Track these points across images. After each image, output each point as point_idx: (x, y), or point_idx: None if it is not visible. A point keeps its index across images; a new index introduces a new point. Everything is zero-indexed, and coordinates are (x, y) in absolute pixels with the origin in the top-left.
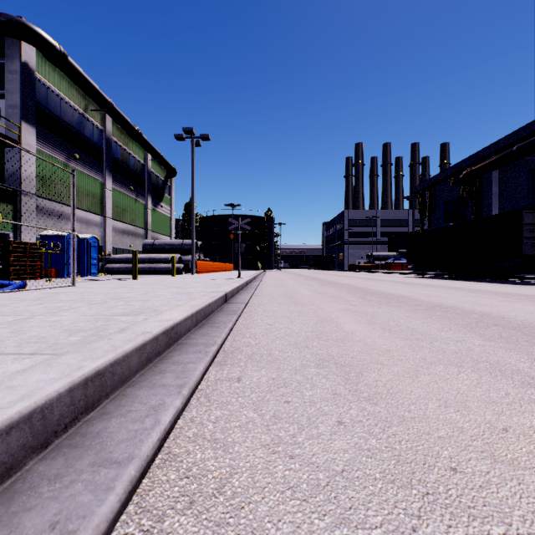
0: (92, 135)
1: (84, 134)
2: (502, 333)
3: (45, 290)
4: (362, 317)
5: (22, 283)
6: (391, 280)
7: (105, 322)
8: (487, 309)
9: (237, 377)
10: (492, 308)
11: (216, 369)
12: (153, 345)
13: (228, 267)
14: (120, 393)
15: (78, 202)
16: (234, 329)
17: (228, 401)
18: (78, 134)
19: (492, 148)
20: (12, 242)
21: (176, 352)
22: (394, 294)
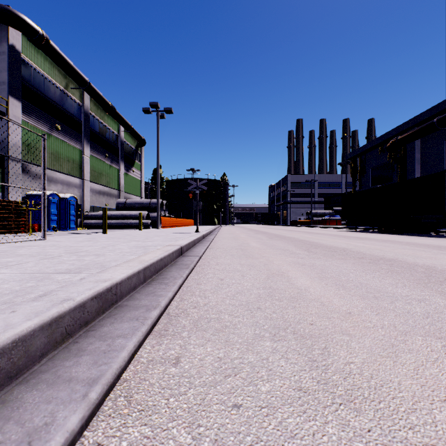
0: (72, 109)
1: (64, 108)
2: None
3: (14, 243)
4: (312, 270)
5: None
6: (329, 234)
7: (37, 282)
8: (429, 262)
9: (176, 356)
10: (434, 261)
11: (152, 343)
12: (76, 315)
13: (189, 223)
14: (1, 397)
15: (59, 167)
16: (184, 285)
17: (155, 405)
18: (59, 108)
19: (415, 120)
20: None
21: (110, 319)
22: (335, 247)
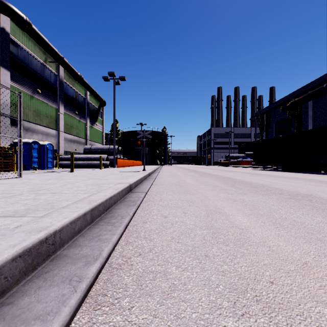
0: (50, 77)
1: (44, 77)
2: None
3: None
4: (244, 207)
5: None
6: (245, 172)
7: None
8: None
9: None
10: None
11: (82, 322)
12: None
13: (138, 163)
14: None
15: (40, 121)
16: (130, 224)
17: None
18: (40, 76)
19: (309, 86)
20: None
21: (39, 280)
22: (255, 183)
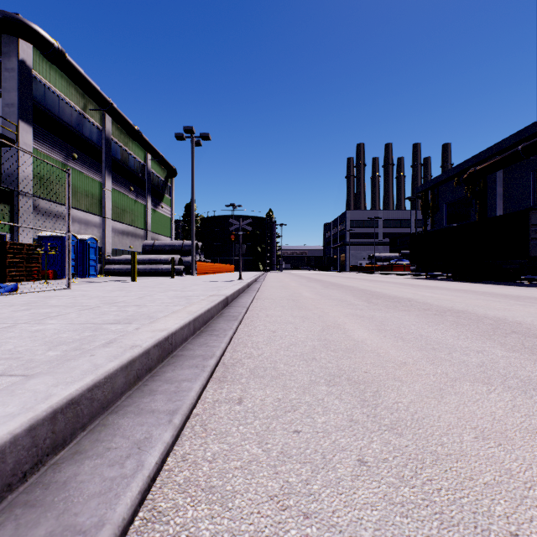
0: (91, 134)
1: (82, 133)
2: (525, 342)
3: (38, 293)
4: (370, 323)
5: (14, 286)
6: (395, 282)
7: (93, 332)
8: (501, 314)
9: (238, 397)
10: (506, 313)
11: (214, 388)
12: (143, 361)
13: (229, 269)
14: (100, 422)
15: (76, 203)
16: (235, 337)
17: (227, 431)
18: (76, 133)
19: (497, 148)
20: (9, 243)
21: (170, 366)
22: (400, 297)
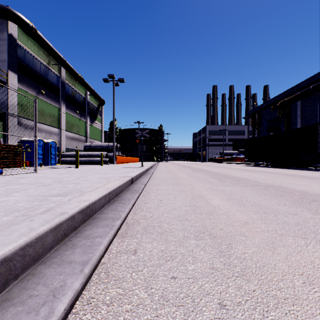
0: (52, 79)
1: (47, 78)
2: None
3: (15, 175)
4: (222, 194)
5: (0, 171)
6: (236, 168)
7: (40, 202)
8: (304, 188)
9: (134, 249)
10: (307, 188)
11: (118, 241)
12: (69, 223)
13: (136, 160)
14: (31, 272)
15: (44, 120)
16: (136, 204)
17: (124, 277)
18: (44, 78)
19: (297, 87)
20: (2, 145)
21: (90, 226)
22: (240, 177)
